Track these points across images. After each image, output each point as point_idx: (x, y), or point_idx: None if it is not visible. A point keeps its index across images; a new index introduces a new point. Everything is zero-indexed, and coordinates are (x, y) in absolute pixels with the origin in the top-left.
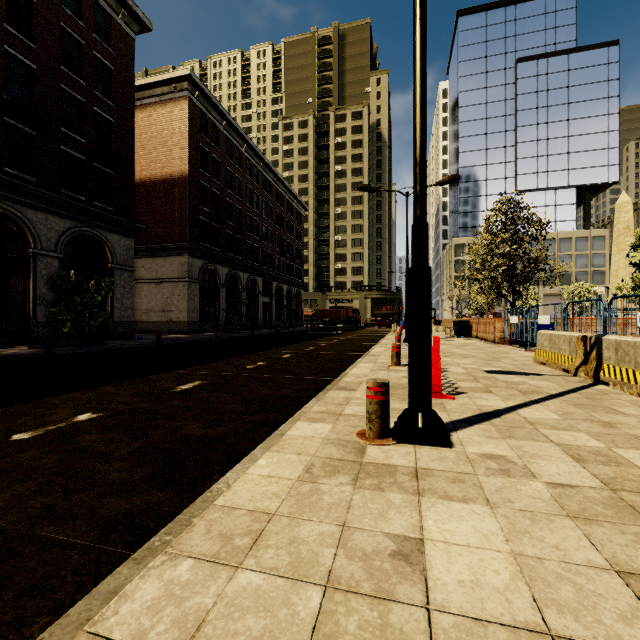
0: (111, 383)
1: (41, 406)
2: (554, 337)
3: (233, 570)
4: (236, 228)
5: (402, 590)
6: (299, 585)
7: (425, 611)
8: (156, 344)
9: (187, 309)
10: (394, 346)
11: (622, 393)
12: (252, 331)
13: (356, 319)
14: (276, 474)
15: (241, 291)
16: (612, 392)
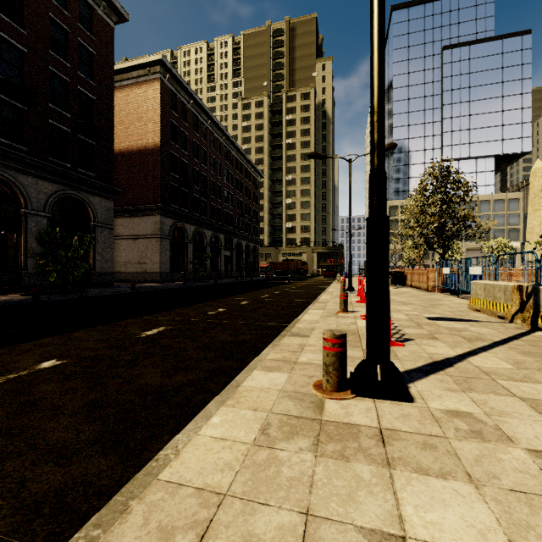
0: (83, 329)
1: (11, 352)
2: (489, 286)
3: None
4: (202, 192)
5: None
6: None
7: None
8: (131, 292)
9: (159, 261)
10: (342, 294)
11: None
12: (215, 280)
13: (304, 270)
14: (230, 436)
15: (206, 246)
16: None
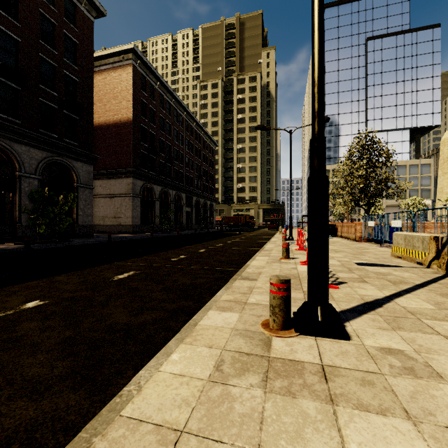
0: (65, 273)
1: (1, 293)
2: (408, 237)
3: None
4: (167, 158)
5: None
6: None
7: None
8: (107, 241)
9: (131, 216)
10: (284, 244)
11: None
12: (178, 232)
13: (252, 223)
14: (187, 372)
15: (170, 203)
16: None
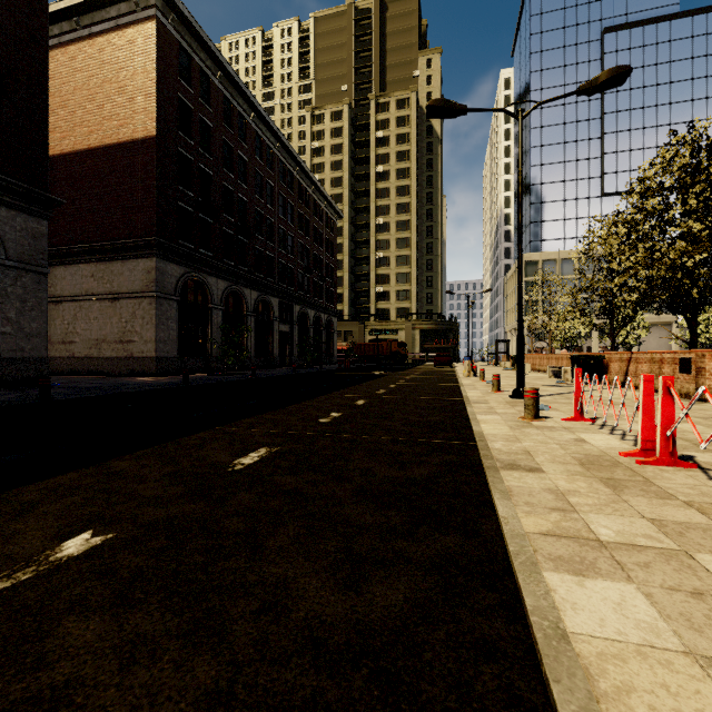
0: None
1: None
2: None
3: None
4: (239, 226)
5: None
6: None
7: None
8: (28, 402)
9: (155, 339)
10: None
11: None
12: (254, 372)
13: (402, 355)
14: None
15: (247, 315)
16: None
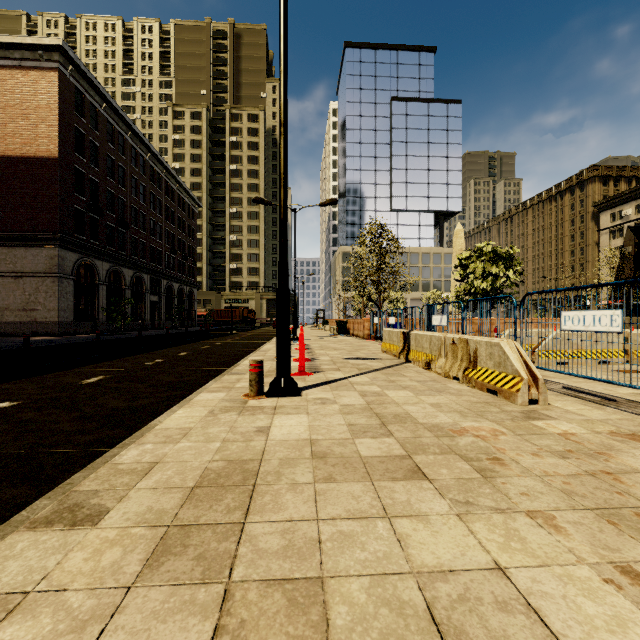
0: (5, 382)
1: None
2: (391, 333)
3: (176, 443)
4: (119, 220)
5: (257, 438)
6: (210, 443)
7: (265, 441)
8: (25, 347)
9: (58, 308)
10: None
11: (416, 367)
12: (140, 332)
13: (252, 319)
14: (191, 415)
15: (125, 289)
16: (411, 366)
